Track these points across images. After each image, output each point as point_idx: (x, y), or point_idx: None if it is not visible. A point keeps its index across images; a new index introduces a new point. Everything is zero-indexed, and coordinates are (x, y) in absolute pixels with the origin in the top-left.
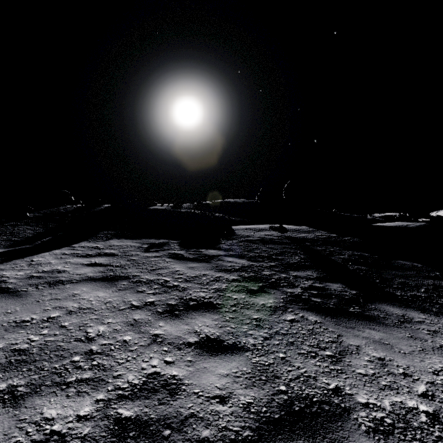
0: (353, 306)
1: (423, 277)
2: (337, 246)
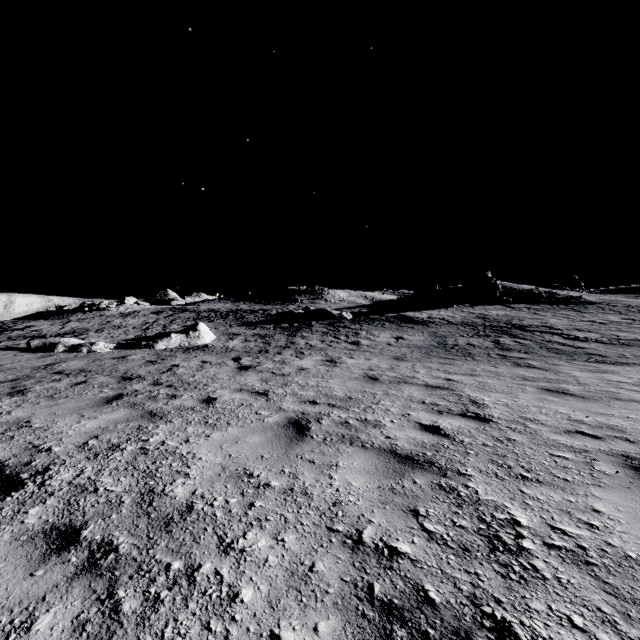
0: None
1: None
2: None
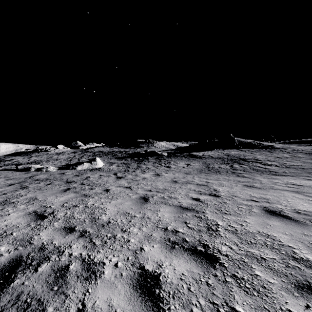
0: None
1: None
2: None
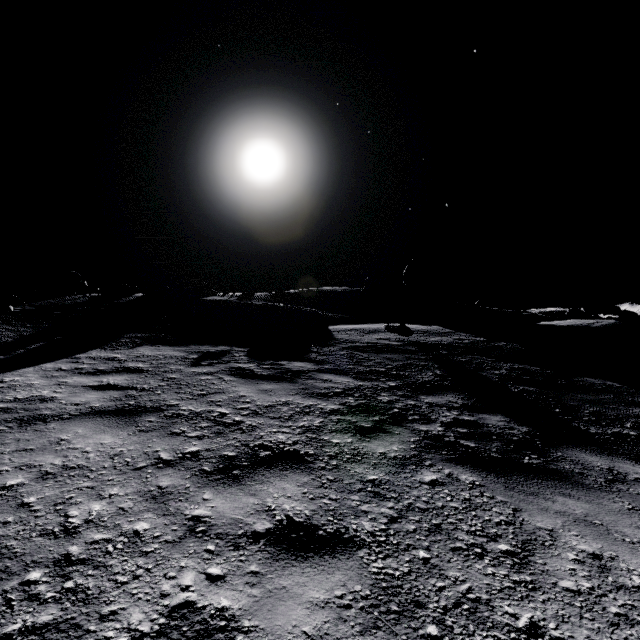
0: (528, 455)
1: (627, 404)
2: (488, 356)
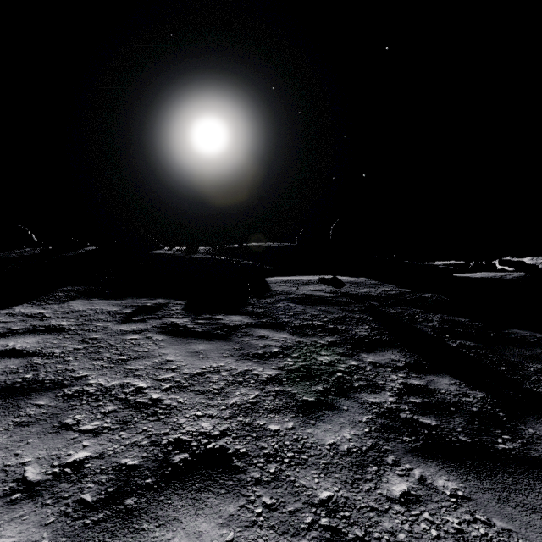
0: (499, 435)
1: None
2: (417, 307)
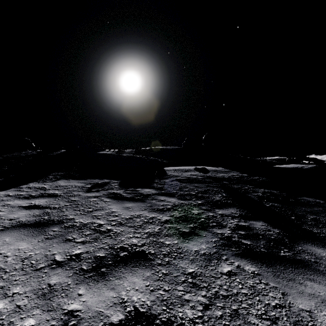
0: (282, 249)
1: None
2: (250, 184)
